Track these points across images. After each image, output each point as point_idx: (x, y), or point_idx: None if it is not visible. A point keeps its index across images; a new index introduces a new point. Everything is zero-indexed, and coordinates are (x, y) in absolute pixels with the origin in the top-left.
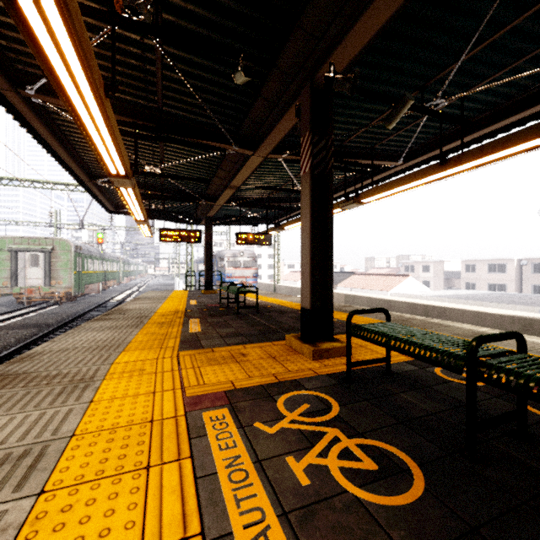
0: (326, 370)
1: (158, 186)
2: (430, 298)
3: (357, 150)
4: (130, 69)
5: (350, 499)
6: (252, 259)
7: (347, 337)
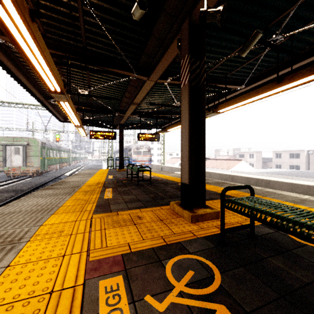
0: (203, 233)
1: (88, 103)
2: (255, 173)
3: (215, 78)
4: (61, 16)
5: None
6: (148, 150)
7: (221, 209)
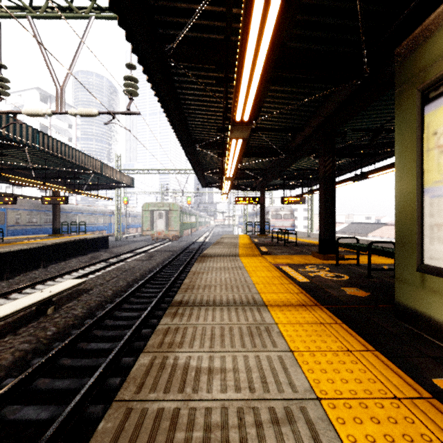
0: (328, 263)
1: None
2: None
3: (363, 144)
4: None
5: (324, 278)
6: (290, 213)
7: (336, 248)
